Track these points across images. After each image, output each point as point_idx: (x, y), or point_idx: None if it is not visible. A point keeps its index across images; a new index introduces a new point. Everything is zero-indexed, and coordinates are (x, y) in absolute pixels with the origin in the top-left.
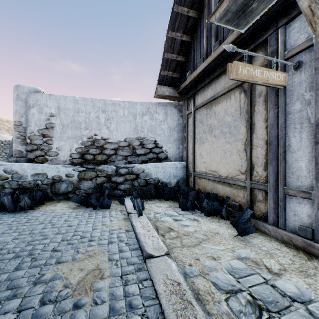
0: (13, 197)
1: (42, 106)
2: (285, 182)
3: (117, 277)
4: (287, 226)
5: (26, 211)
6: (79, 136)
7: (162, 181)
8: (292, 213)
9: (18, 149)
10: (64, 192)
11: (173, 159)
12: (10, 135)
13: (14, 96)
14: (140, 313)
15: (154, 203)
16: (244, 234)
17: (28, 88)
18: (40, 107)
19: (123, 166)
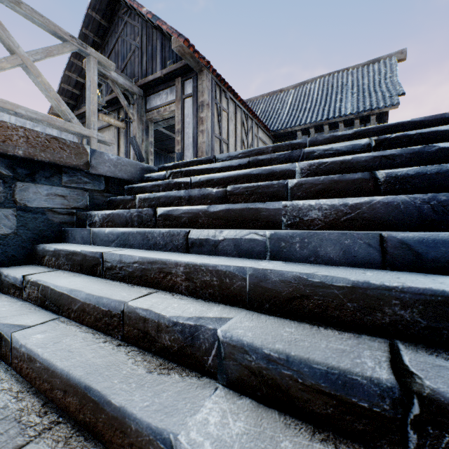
0: None
1: None
2: None
3: None
4: None
5: None
6: None
7: None
8: None
9: None
10: None
11: None
12: None
13: None
14: None
15: None
16: None
17: None
18: None
19: None
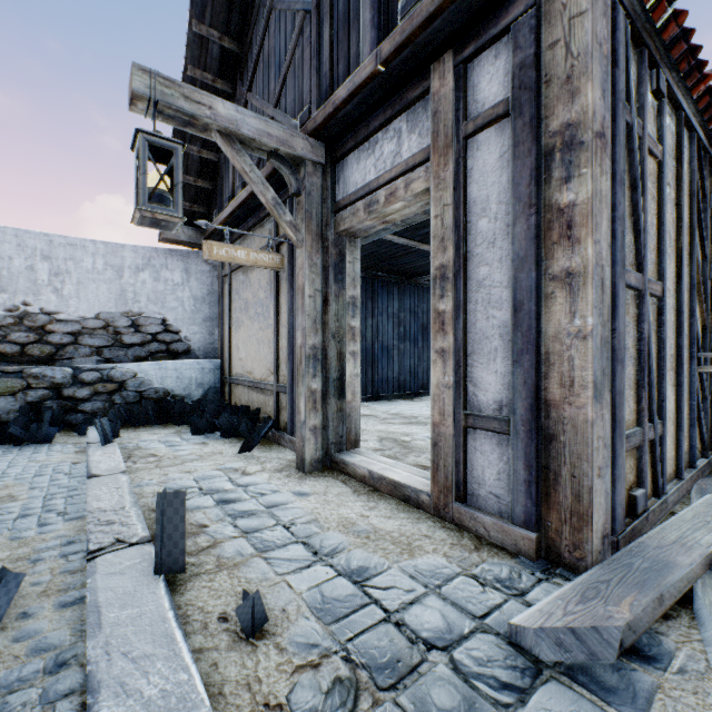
0: None
1: None
2: None
3: (38, 498)
4: None
5: None
6: None
7: (175, 393)
8: None
9: None
10: None
11: (201, 354)
12: None
13: None
14: (59, 512)
15: (150, 429)
16: (252, 448)
17: None
18: None
19: (92, 367)
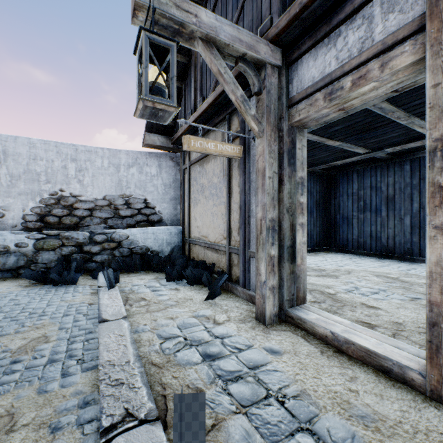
0: None
1: None
2: (250, 245)
3: (64, 340)
4: (251, 286)
5: None
6: (36, 192)
7: (153, 250)
8: (253, 273)
9: None
10: (13, 267)
11: (169, 223)
12: None
13: None
14: (78, 359)
15: (138, 275)
16: (214, 297)
17: None
18: None
19: (101, 232)
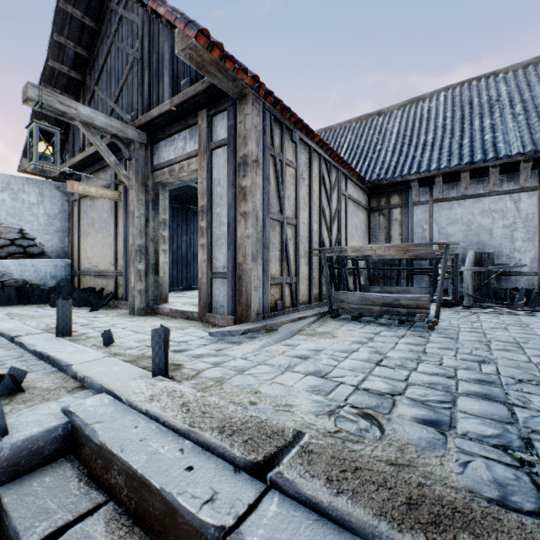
0: None
1: None
2: None
3: None
4: None
5: None
6: None
7: (33, 283)
8: None
9: None
10: None
11: (54, 256)
12: None
13: None
14: None
15: (14, 306)
16: (99, 308)
17: None
18: None
19: None
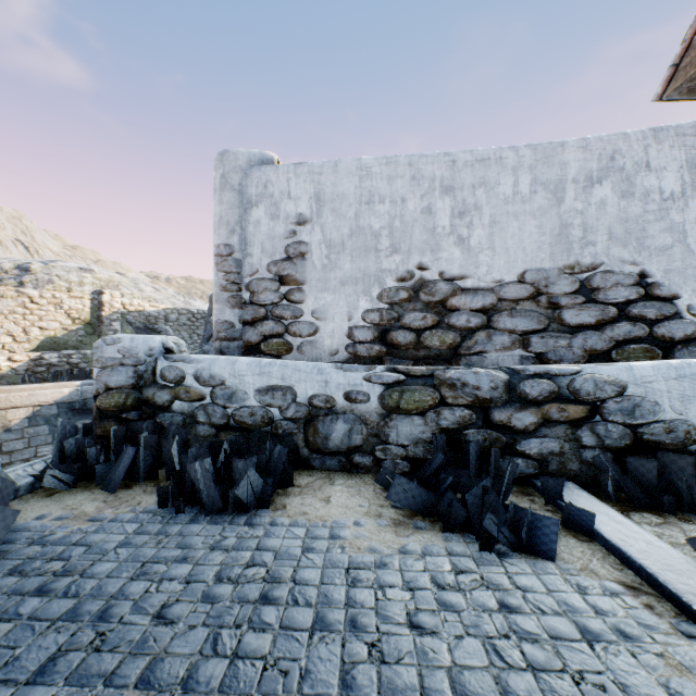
0: (216, 457)
1: (276, 198)
2: None
3: None
4: None
5: (251, 516)
6: (371, 276)
7: None
8: None
9: (223, 320)
10: (341, 446)
11: None
12: (204, 303)
13: (215, 181)
14: None
15: None
16: None
17: (245, 155)
18: (272, 203)
19: (536, 371)
